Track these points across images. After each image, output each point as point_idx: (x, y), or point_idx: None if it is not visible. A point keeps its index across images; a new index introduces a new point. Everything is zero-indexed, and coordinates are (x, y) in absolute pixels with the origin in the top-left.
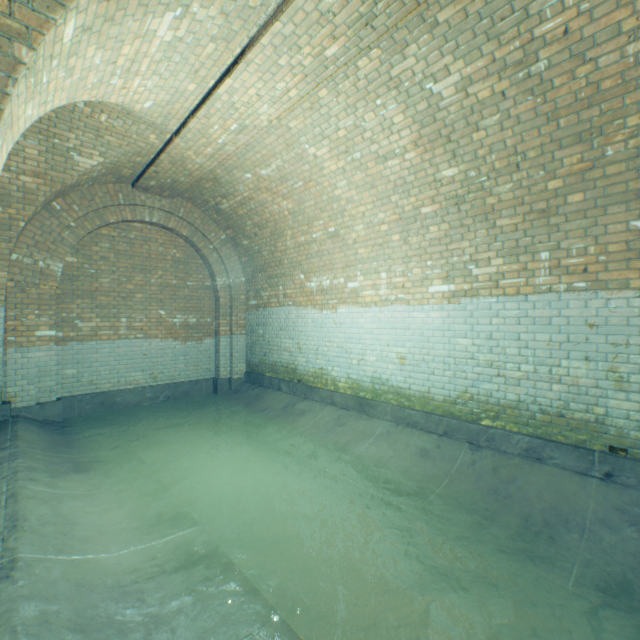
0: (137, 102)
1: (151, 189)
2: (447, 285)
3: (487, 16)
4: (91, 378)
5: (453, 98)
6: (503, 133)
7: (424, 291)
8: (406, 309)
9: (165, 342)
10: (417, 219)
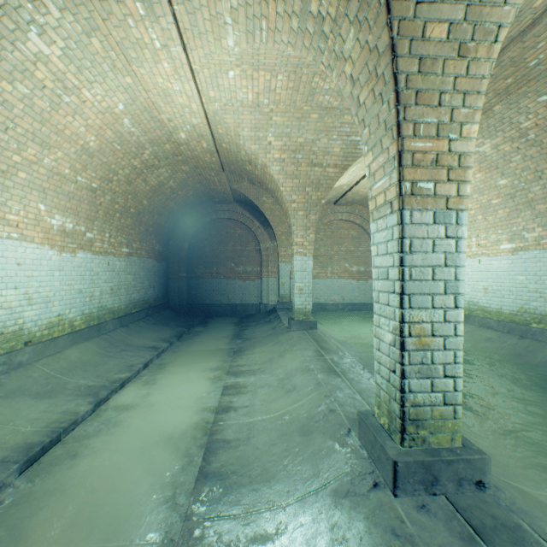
0: (341, 183)
1: (342, 204)
2: (510, 244)
3: (491, 127)
4: (316, 296)
5: (491, 152)
6: (525, 163)
7: (497, 248)
8: (487, 259)
9: (347, 281)
10: (490, 207)
